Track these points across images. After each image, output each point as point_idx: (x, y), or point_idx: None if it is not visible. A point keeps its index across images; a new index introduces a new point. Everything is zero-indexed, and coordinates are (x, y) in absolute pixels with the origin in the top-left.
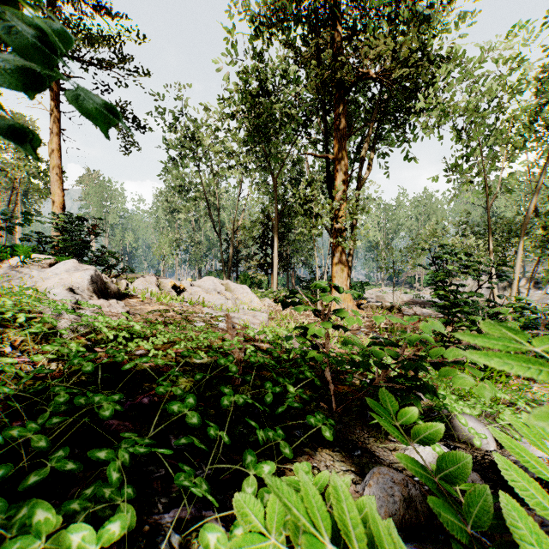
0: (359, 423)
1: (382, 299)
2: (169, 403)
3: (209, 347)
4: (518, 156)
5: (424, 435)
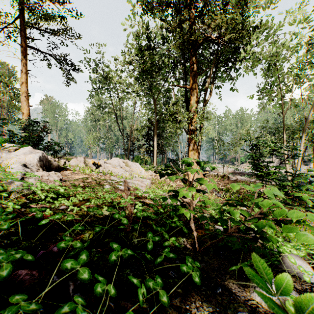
0: (216, 261)
1: (216, 171)
2: (63, 261)
3: (112, 203)
4: (301, 84)
5: (307, 311)
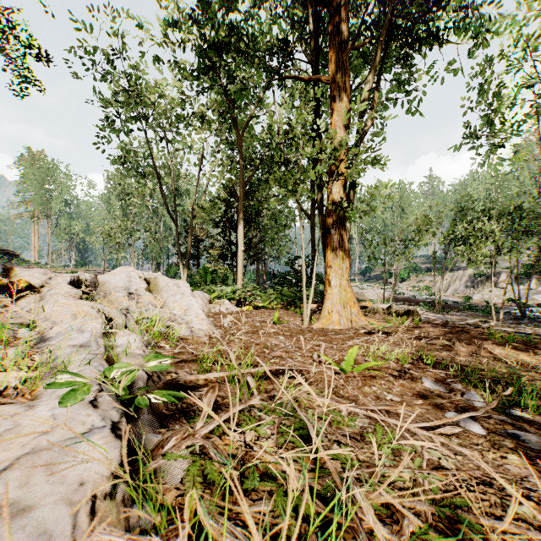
0: None
1: (361, 296)
2: None
3: None
4: None
5: None
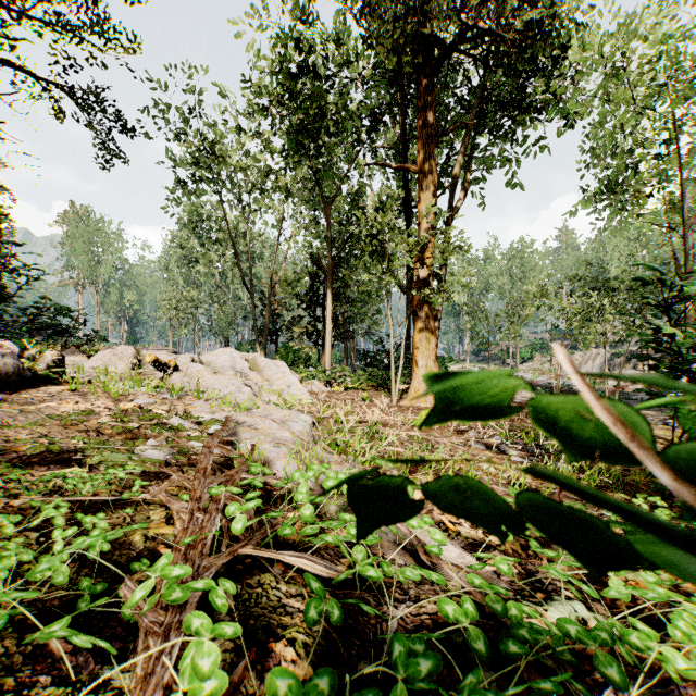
0: None
1: None
2: None
3: (97, 566)
4: None
5: None
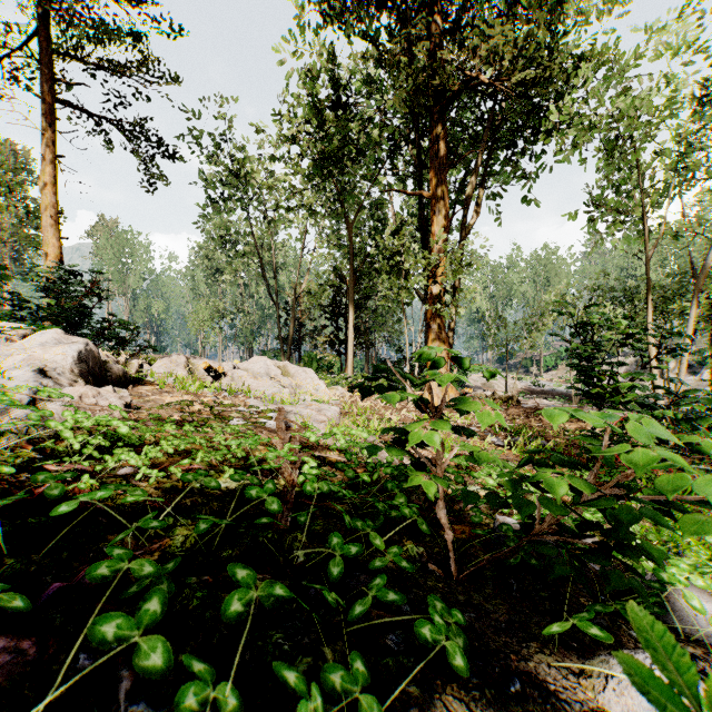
0: (503, 605)
1: (490, 388)
2: (95, 619)
3: (246, 460)
4: (689, 186)
5: None
